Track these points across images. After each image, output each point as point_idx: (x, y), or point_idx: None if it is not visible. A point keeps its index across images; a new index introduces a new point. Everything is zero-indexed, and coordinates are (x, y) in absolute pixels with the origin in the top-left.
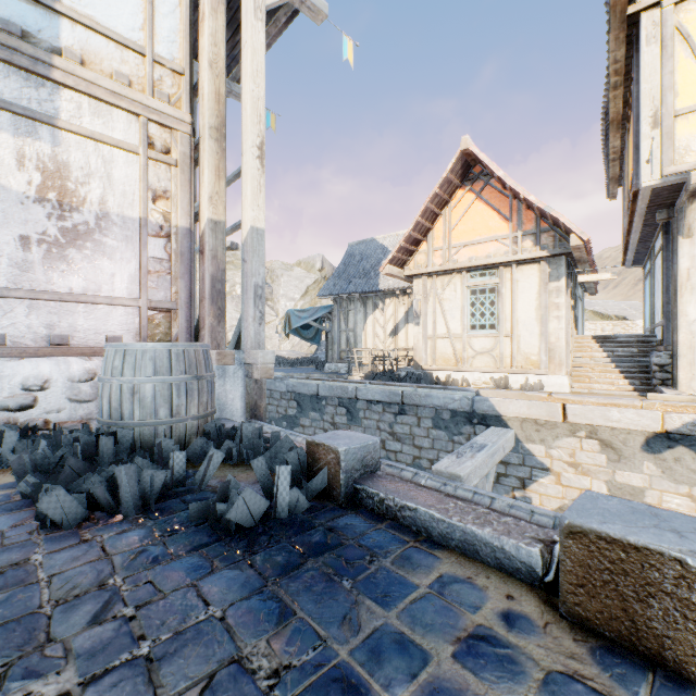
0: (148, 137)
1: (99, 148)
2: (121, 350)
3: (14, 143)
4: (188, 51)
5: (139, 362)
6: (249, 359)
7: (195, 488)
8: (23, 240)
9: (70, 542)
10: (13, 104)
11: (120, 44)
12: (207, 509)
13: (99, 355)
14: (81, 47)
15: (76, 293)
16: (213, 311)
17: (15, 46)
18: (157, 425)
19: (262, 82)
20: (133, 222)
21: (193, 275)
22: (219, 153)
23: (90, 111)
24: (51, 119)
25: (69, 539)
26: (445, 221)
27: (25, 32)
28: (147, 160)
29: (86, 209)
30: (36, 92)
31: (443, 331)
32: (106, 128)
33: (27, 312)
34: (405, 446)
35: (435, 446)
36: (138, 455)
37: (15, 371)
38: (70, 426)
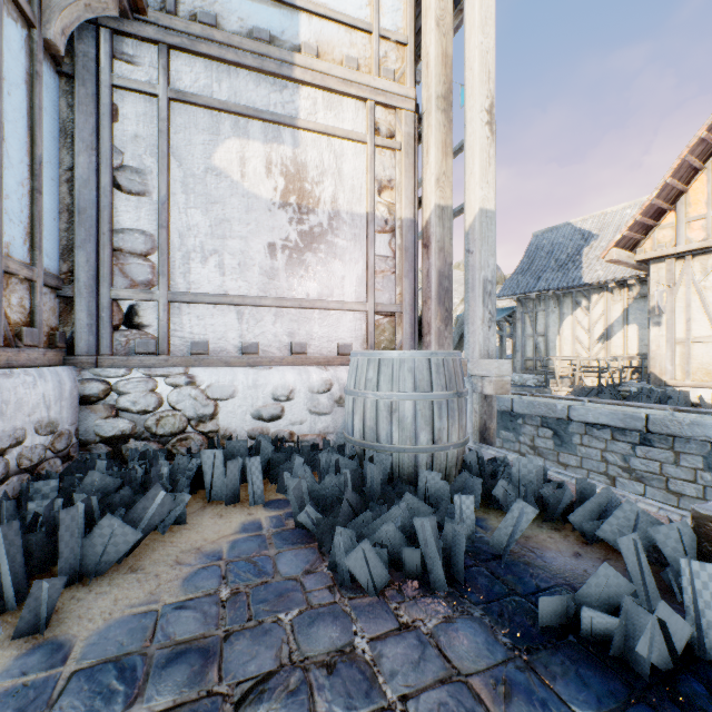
0: (373, 123)
1: (331, 143)
2: (374, 360)
3: (263, 150)
4: (412, 16)
5: (396, 374)
6: (477, 370)
7: (491, 550)
8: (270, 248)
9: (386, 622)
10: (263, 112)
11: (349, 26)
12: (561, 609)
13: (331, 364)
14: (315, 39)
15: (312, 299)
16: (440, 313)
17: (265, 52)
18: (417, 452)
19: (491, 30)
20: (360, 218)
21: (416, 273)
22: (445, 126)
23: (323, 105)
24: (292, 120)
25: (383, 617)
26: (710, 177)
27: (272, 36)
28: (373, 148)
29: (320, 210)
30: (280, 96)
31: (704, 332)
32: (336, 121)
33: (273, 320)
34: (650, 489)
35: (709, 496)
36: (400, 487)
37: (267, 380)
38: (310, 440)
